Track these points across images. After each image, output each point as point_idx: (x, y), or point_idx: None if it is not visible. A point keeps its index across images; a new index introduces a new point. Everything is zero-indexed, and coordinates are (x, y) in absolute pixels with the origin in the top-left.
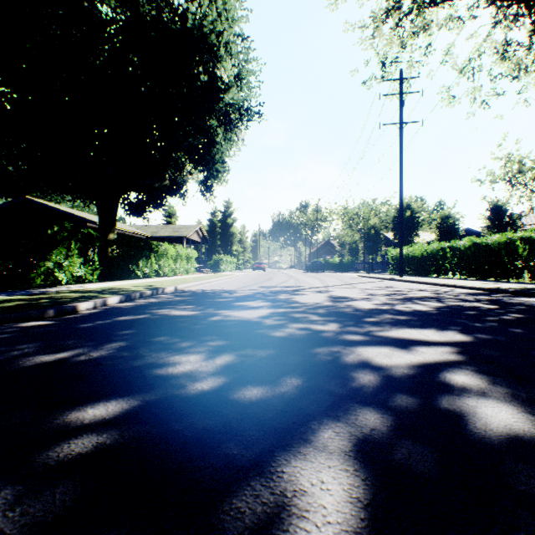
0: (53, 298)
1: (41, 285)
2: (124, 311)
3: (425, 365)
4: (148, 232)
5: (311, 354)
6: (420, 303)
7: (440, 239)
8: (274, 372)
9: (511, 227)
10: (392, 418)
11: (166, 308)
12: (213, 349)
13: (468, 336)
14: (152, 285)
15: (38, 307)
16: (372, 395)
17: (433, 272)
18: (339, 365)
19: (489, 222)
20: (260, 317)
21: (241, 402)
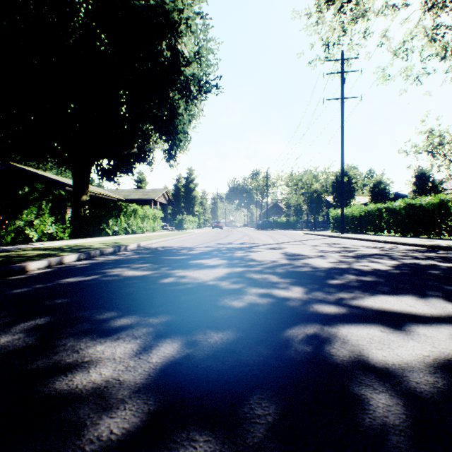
0: (9, 256)
1: (16, 242)
2: (75, 270)
3: (450, 365)
4: (121, 195)
5: (282, 340)
6: (375, 260)
7: (373, 201)
8: (234, 385)
9: (433, 191)
10: None
11: (121, 266)
12: (153, 332)
13: None
14: (117, 242)
15: None
16: None
17: (370, 229)
18: (327, 366)
19: (415, 187)
20: (216, 278)
21: None
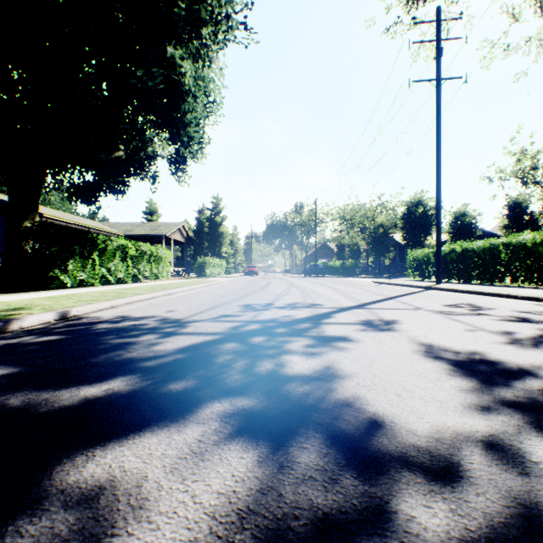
0: None
1: None
2: None
3: None
4: (120, 230)
5: None
6: None
7: (455, 239)
8: None
9: (532, 227)
10: None
11: None
12: None
13: None
14: (24, 307)
15: None
16: None
17: (477, 277)
18: None
19: (507, 221)
20: None
21: None
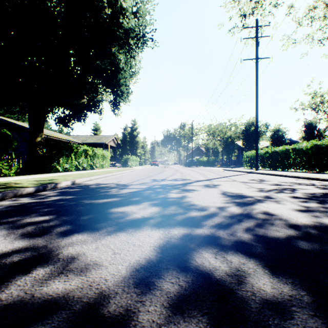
0: None
1: None
2: None
3: None
4: (79, 140)
5: None
6: None
7: (273, 145)
8: None
9: (318, 137)
10: None
11: None
12: None
13: None
14: (54, 179)
15: None
16: None
17: (279, 166)
18: None
19: (304, 134)
20: (132, 276)
21: None
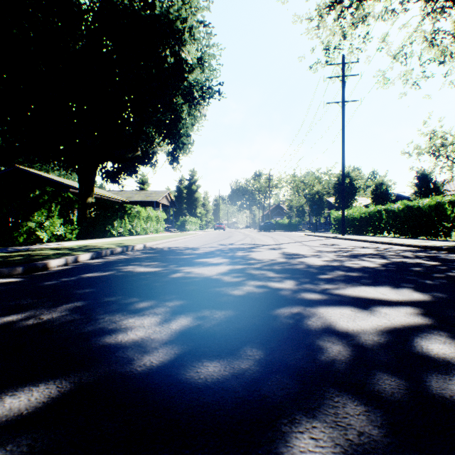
0: (28, 255)
1: (26, 243)
2: (92, 267)
3: (395, 331)
4: (124, 197)
5: (271, 316)
6: (366, 259)
7: (375, 203)
8: (233, 340)
9: (435, 193)
10: (380, 413)
11: (132, 264)
12: (170, 311)
13: (425, 294)
14: (124, 243)
15: (9, 264)
16: (347, 375)
17: (370, 231)
18: (303, 331)
19: (416, 189)
20: (219, 274)
21: (193, 386)
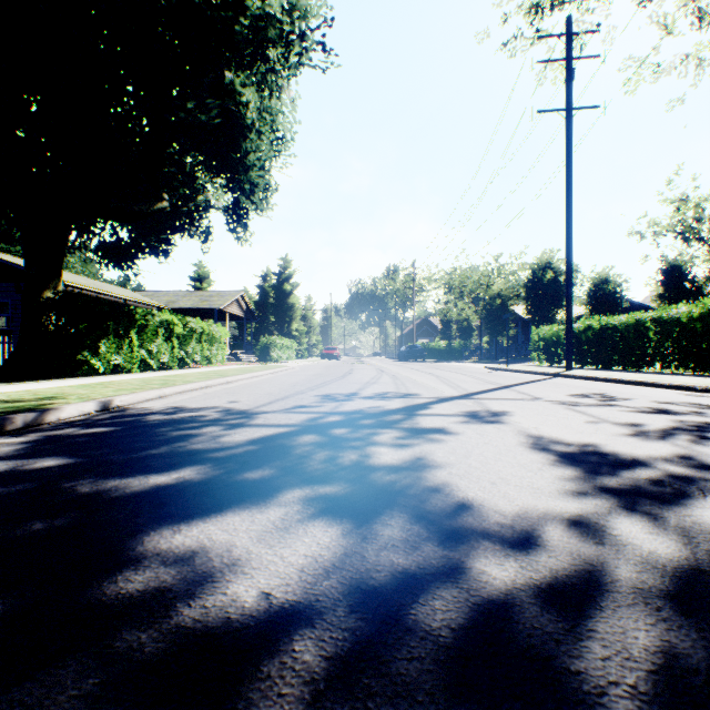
0: None
1: None
2: None
3: None
4: (161, 302)
5: None
6: None
7: (594, 313)
8: None
9: (694, 297)
10: None
11: None
12: None
13: None
14: (56, 396)
15: None
16: None
17: (620, 361)
18: None
19: (662, 290)
20: None
21: None
